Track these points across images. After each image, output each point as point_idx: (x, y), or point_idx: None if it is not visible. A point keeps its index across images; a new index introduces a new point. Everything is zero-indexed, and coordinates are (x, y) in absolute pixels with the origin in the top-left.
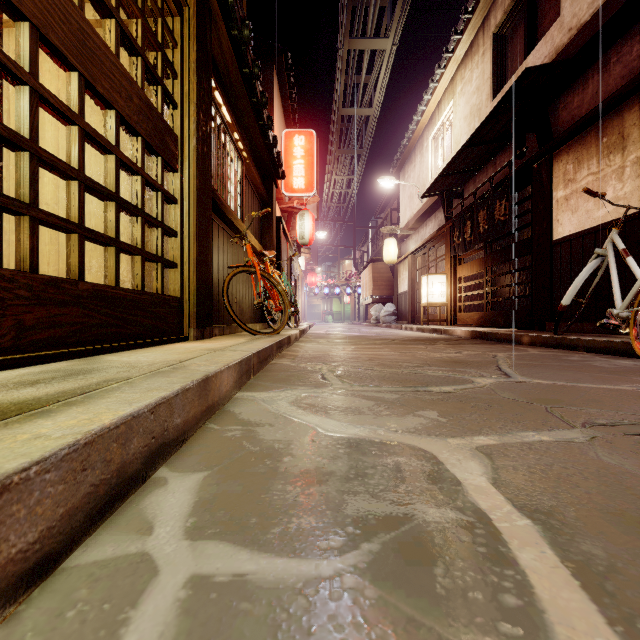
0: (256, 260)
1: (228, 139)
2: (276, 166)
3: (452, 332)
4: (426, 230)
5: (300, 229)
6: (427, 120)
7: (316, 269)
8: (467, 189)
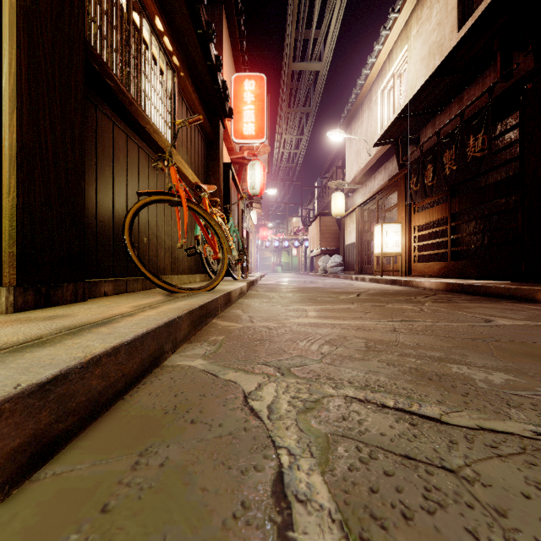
0: (182, 187)
1: (147, 27)
2: (222, 99)
3: (417, 284)
4: (374, 182)
5: (251, 179)
6: (376, 73)
7: (267, 224)
8: (424, 134)
